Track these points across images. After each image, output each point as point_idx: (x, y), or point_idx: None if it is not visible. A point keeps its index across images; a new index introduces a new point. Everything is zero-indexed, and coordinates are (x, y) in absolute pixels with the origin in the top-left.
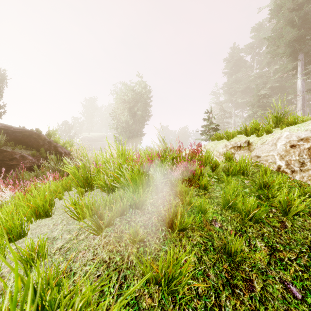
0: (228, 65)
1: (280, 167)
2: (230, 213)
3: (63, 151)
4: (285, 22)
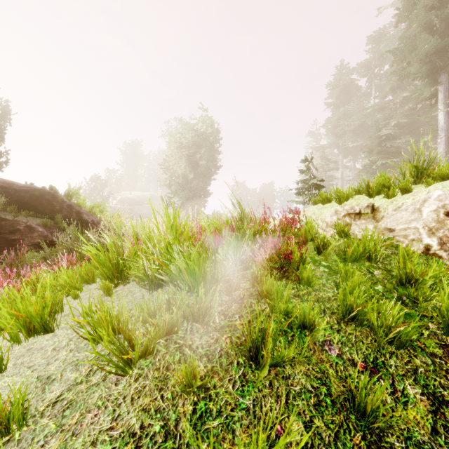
0: (332, 93)
1: (429, 248)
2: (353, 329)
3: (90, 219)
4: (421, 26)
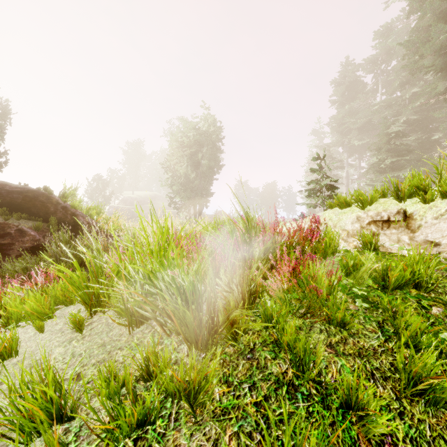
0: (337, 90)
1: None
2: (423, 411)
3: (85, 221)
4: (435, 16)
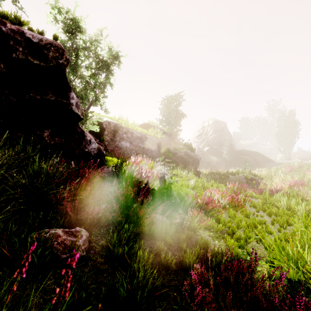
0: None
1: None
2: None
3: (267, 157)
4: None
